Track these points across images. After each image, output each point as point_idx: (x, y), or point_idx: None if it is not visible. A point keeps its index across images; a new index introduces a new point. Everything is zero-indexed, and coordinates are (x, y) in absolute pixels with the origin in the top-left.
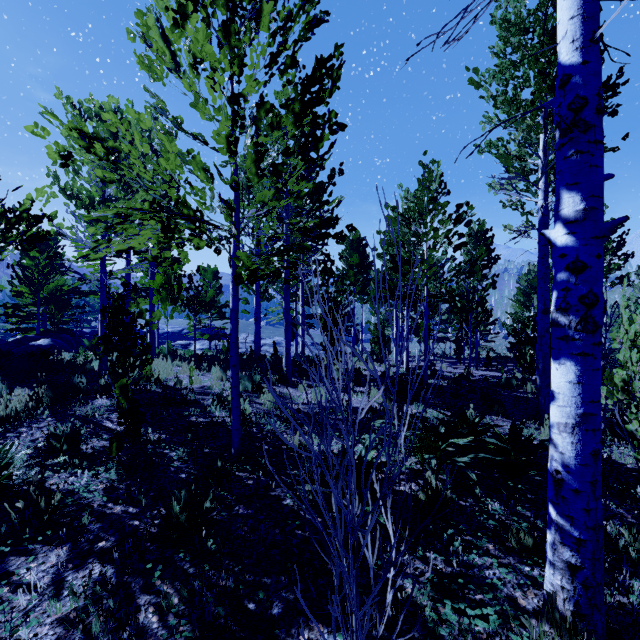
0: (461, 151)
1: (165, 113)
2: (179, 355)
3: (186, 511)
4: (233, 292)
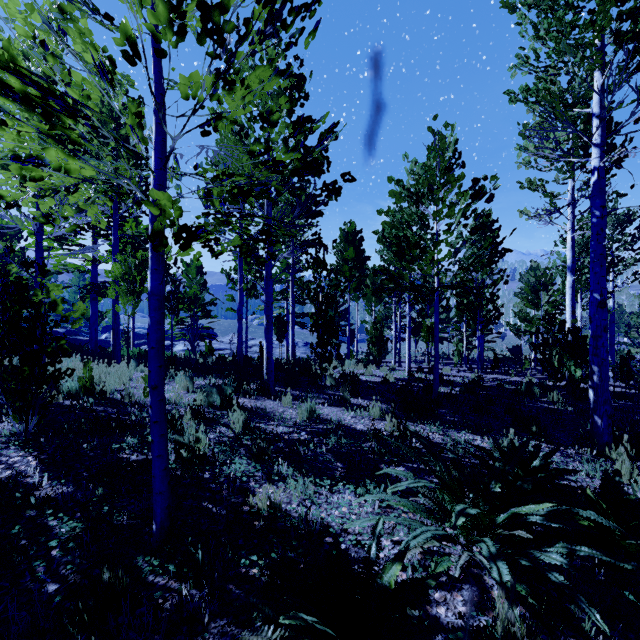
0: None
1: None
2: (146, 359)
3: None
4: (152, 263)
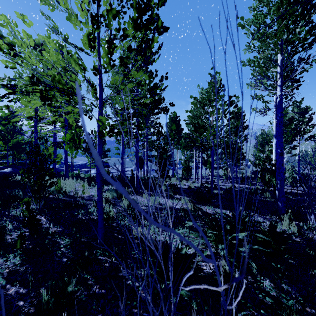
0: (254, 36)
1: (56, 31)
2: (80, 177)
3: (55, 297)
4: (98, 142)
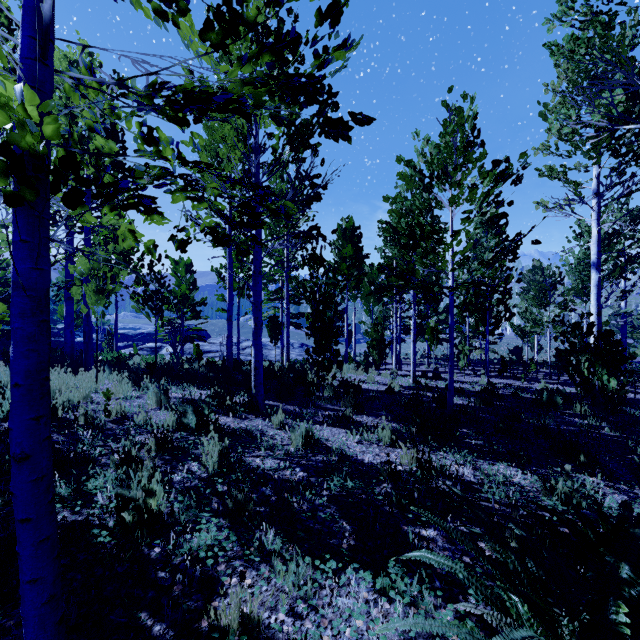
0: None
1: None
2: (122, 365)
3: None
4: (18, 231)
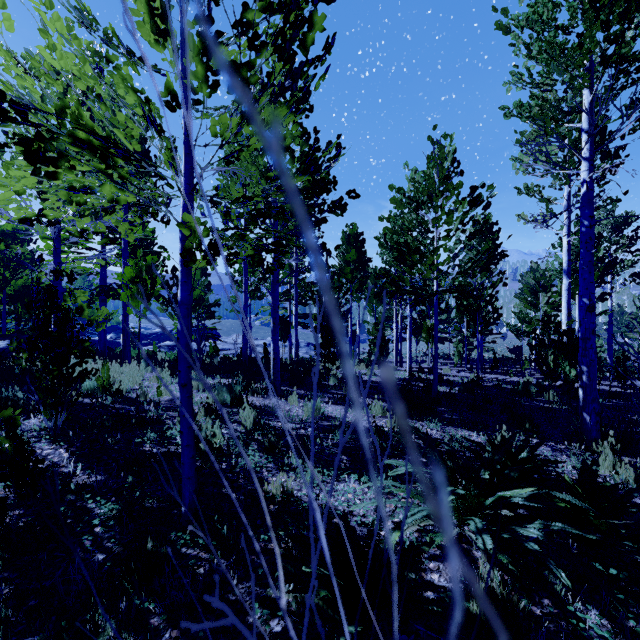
0: None
1: (85, 16)
2: (155, 359)
3: None
4: (182, 277)
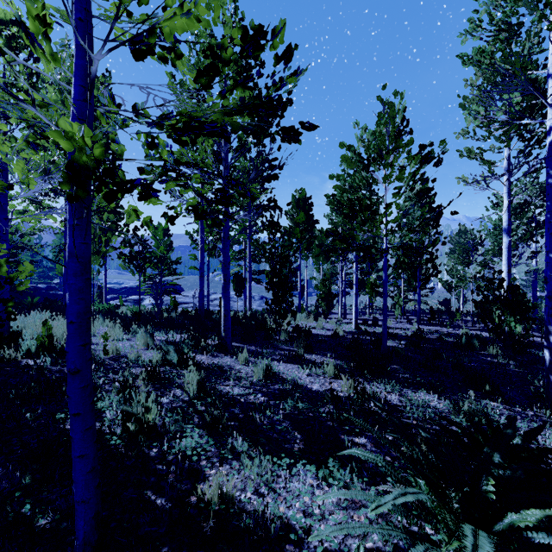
0: None
1: None
2: (113, 314)
3: None
4: (72, 217)
